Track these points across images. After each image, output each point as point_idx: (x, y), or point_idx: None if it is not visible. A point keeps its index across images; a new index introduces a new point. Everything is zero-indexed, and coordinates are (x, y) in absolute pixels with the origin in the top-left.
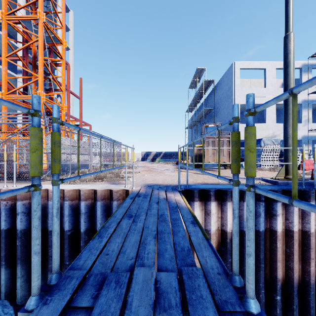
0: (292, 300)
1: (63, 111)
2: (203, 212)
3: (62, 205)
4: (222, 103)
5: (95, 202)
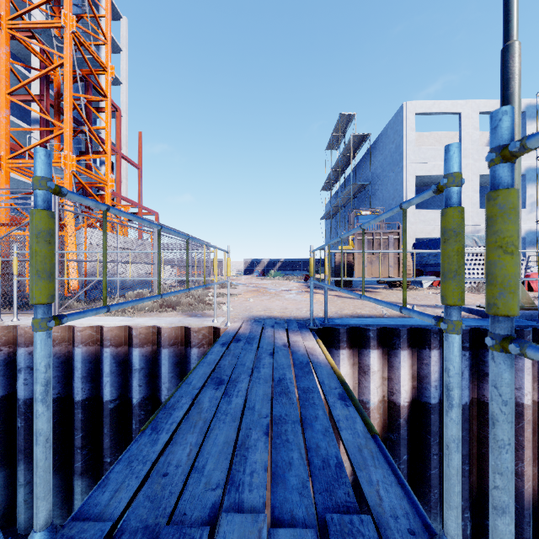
0: (520, 532)
1: (108, 189)
2: (355, 369)
3: (99, 355)
4: (385, 174)
5: (159, 349)
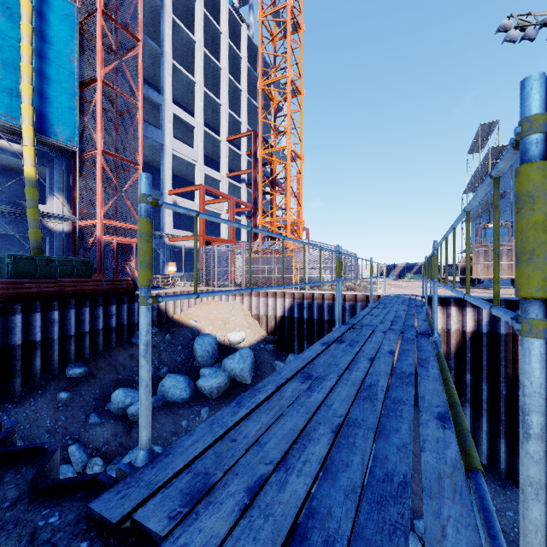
0: None
1: (301, 226)
2: (444, 315)
3: (332, 304)
4: None
5: (355, 303)
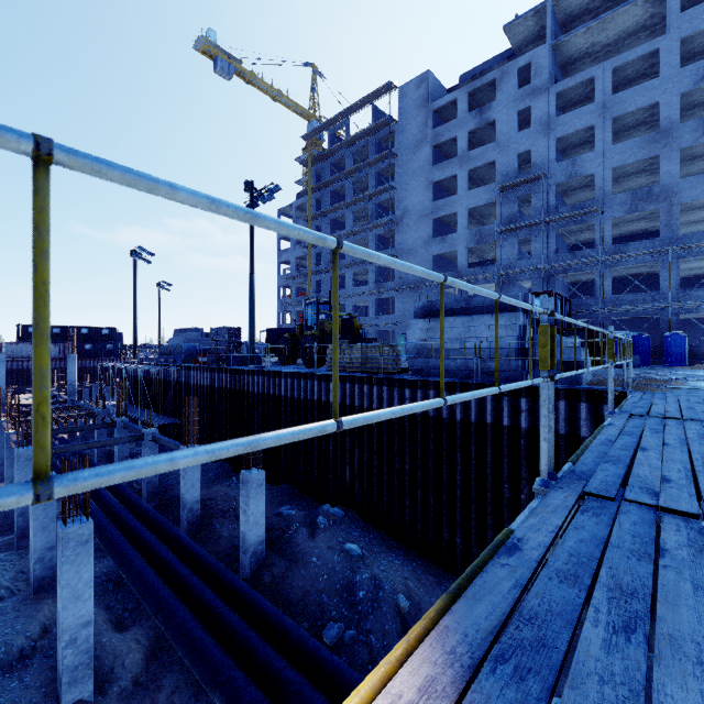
0: None
1: None
2: None
3: None
4: None
5: None
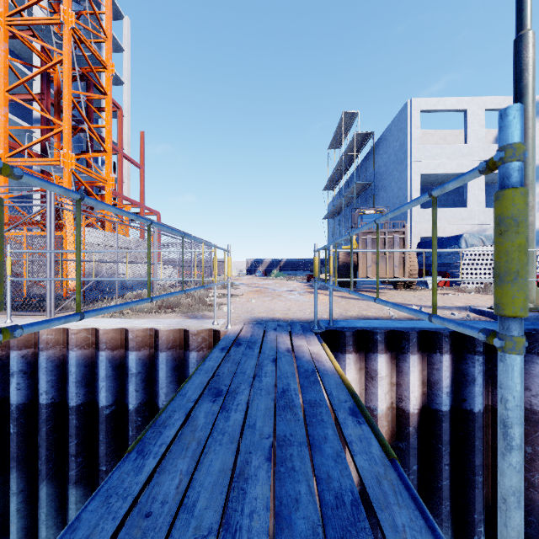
0: None
1: (108, 188)
2: (362, 374)
3: (95, 359)
4: (389, 173)
5: (156, 353)
